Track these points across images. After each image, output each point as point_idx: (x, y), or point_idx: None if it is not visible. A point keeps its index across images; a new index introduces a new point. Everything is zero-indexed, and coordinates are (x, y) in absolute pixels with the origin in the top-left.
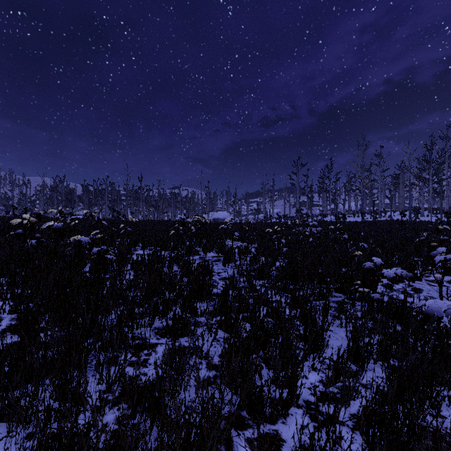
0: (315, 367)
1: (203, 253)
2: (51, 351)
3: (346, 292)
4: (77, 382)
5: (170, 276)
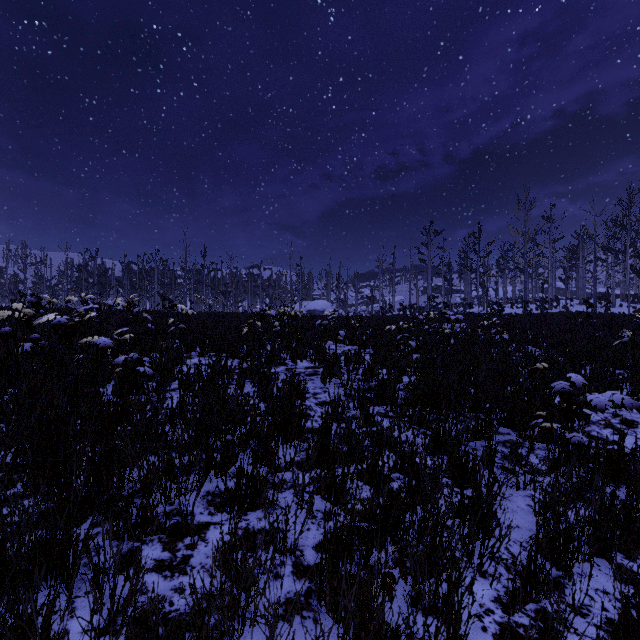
0: (484, 570)
1: (291, 362)
2: (7, 551)
3: (518, 426)
4: (42, 622)
5: (238, 402)
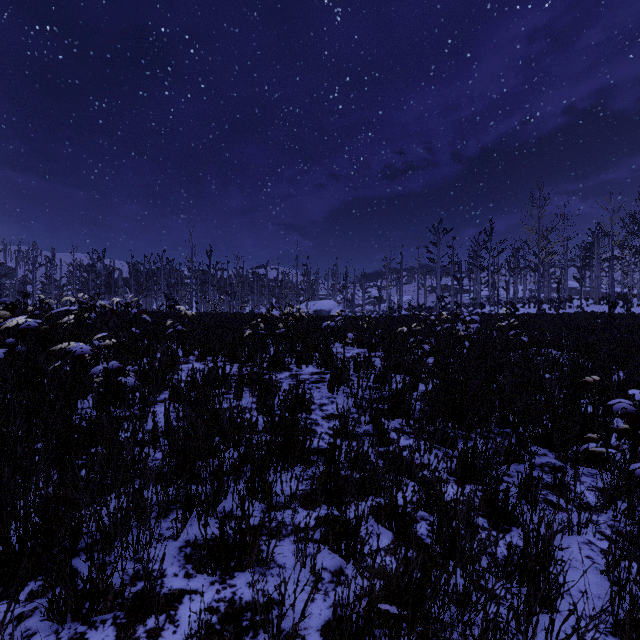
0: None
1: (296, 367)
2: None
3: (557, 447)
4: None
5: (231, 419)
